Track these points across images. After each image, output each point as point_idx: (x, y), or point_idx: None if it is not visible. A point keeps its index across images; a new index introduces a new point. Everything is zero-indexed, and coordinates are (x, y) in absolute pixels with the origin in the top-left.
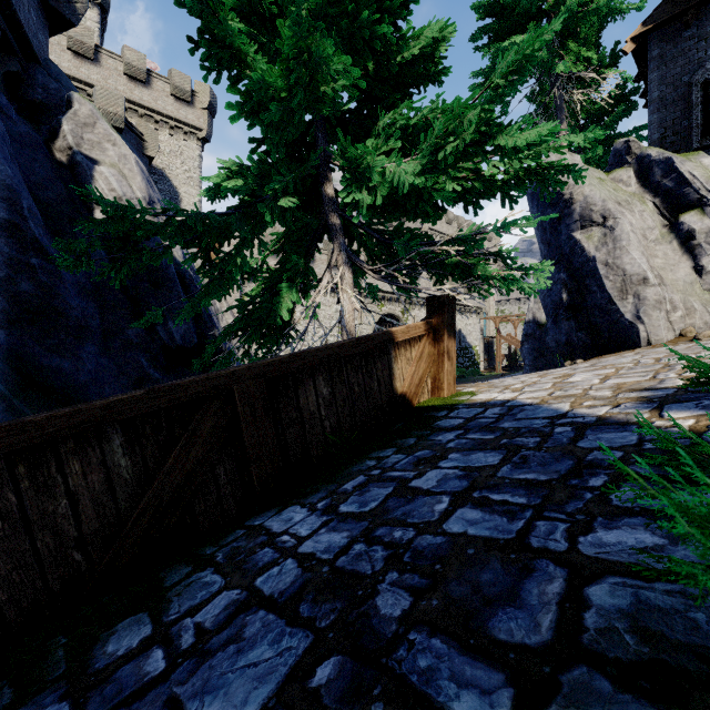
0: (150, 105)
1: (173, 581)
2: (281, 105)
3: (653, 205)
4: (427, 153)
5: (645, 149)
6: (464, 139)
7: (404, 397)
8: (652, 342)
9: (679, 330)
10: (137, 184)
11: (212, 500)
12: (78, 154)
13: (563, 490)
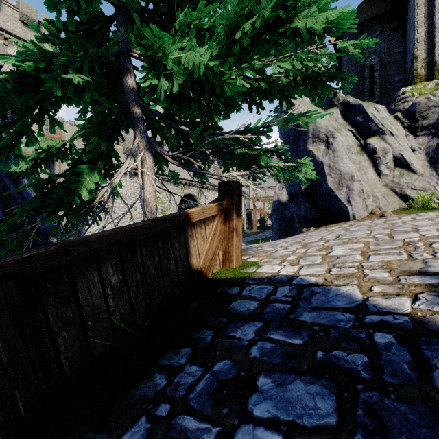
0: None
1: None
2: None
3: (351, 132)
4: (223, 39)
5: (346, 97)
6: (261, 19)
7: (199, 272)
8: (357, 217)
9: (370, 209)
10: None
11: None
12: None
13: None
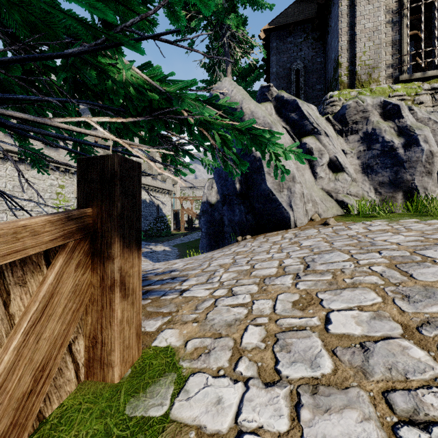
0: None
1: None
2: None
3: (286, 130)
4: None
5: (280, 92)
6: None
7: None
8: (298, 224)
9: (310, 215)
10: None
11: None
12: None
13: None
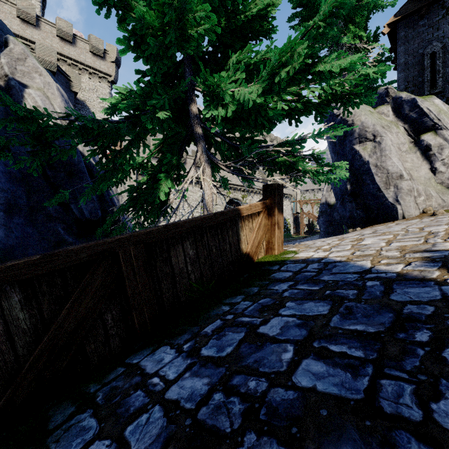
0: (75, 58)
1: (56, 423)
2: (158, 42)
3: (404, 129)
4: (266, 79)
5: (398, 93)
6: (293, 67)
7: (248, 255)
8: (406, 216)
9: (422, 208)
10: (57, 103)
11: (101, 340)
12: (12, 80)
13: (394, 344)
